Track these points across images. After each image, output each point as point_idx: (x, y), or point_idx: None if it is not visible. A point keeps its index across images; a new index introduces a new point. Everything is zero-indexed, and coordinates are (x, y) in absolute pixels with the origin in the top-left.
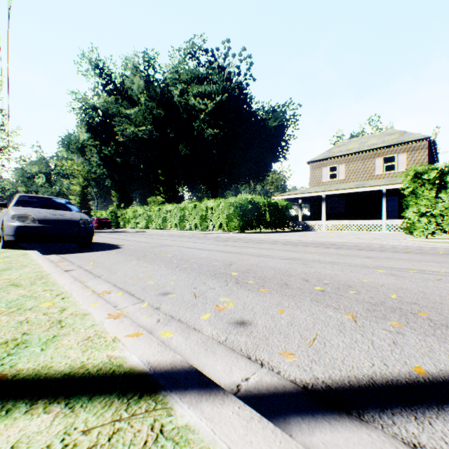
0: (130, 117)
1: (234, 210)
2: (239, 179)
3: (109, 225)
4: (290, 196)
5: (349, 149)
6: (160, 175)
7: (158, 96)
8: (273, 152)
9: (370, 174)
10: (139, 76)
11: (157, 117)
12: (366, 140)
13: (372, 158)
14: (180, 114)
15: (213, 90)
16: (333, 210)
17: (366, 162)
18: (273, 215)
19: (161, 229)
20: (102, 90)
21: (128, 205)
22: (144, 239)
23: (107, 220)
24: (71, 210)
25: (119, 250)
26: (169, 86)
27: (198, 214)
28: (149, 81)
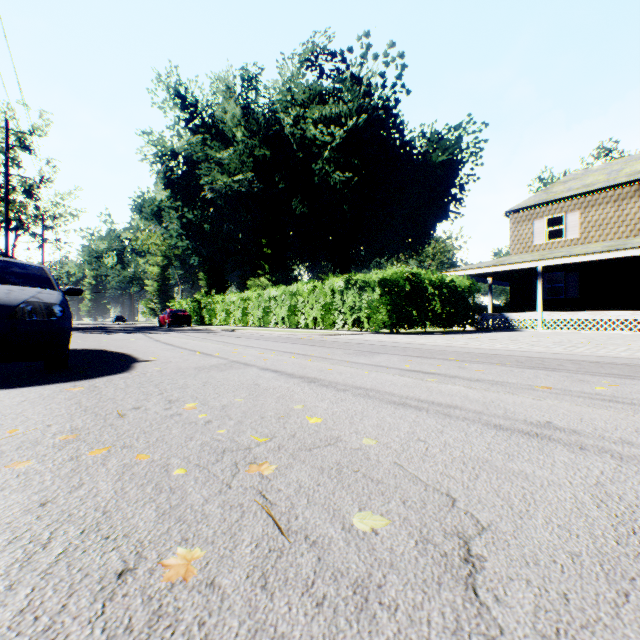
0: (222, 163)
1: (381, 293)
2: (383, 251)
3: (188, 320)
4: (475, 270)
5: (588, 185)
6: (264, 246)
7: (262, 128)
8: (439, 205)
9: (632, 226)
10: (234, 100)
11: (260, 161)
12: (621, 166)
13: (636, 197)
14: (294, 154)
15: (343, 110)
16: (550, 294)
17: (624, 205)
18: (448, 303)
19: (262, 327)
20: (184, 128)
21: (221, 292)
22: (212, 346)
23: (185, 313)
24: (31, 285)
25: (109, 379)
26: (278, 114)
27: (319, 301)
28: (249, 108)
